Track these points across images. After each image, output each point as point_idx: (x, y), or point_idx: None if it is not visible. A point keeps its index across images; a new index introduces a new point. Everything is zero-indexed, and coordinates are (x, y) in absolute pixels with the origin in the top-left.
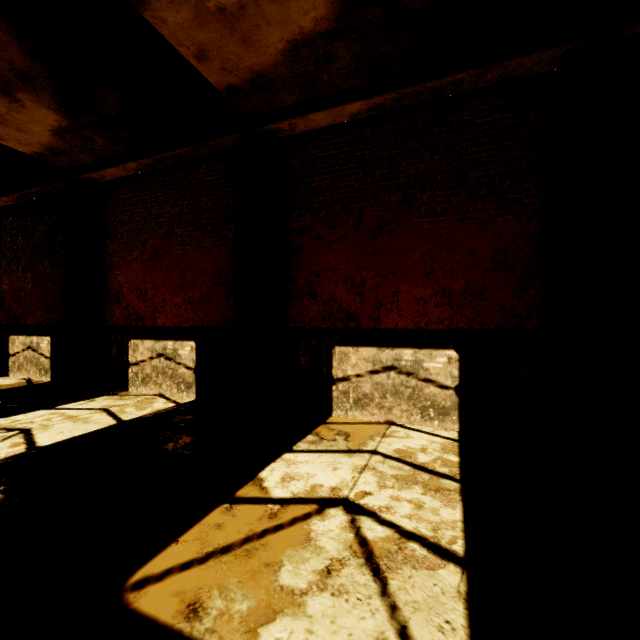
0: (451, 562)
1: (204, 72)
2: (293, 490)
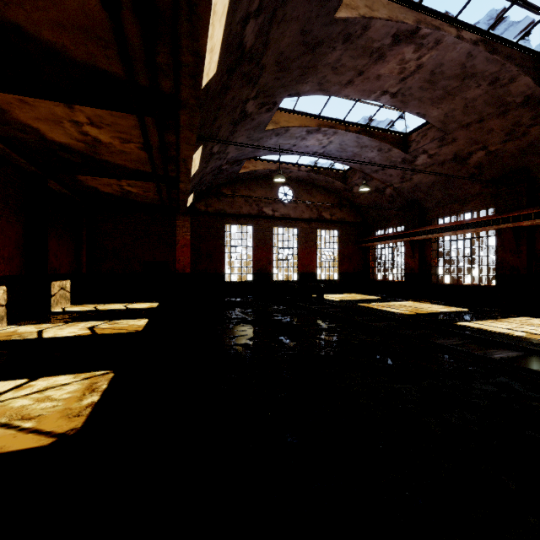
0: (113, 321)
1: (5, 94)
2: (84, 331)
